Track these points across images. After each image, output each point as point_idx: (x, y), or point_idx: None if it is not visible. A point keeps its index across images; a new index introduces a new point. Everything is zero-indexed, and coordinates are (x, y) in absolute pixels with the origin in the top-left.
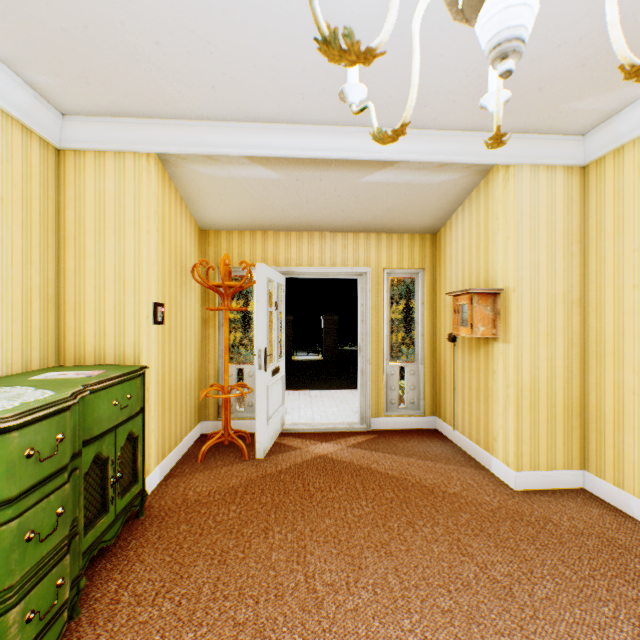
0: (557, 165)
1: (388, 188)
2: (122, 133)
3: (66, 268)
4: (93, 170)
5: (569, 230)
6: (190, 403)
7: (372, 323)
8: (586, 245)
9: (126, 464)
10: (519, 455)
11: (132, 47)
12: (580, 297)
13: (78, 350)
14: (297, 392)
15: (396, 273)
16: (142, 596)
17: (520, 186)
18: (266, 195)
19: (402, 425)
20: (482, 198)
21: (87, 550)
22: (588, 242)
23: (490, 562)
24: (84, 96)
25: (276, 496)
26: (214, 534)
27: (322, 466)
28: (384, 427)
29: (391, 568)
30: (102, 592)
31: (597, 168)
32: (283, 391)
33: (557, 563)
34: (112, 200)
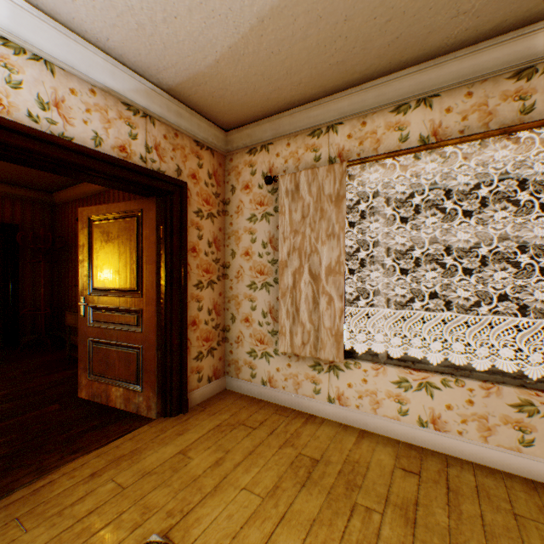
0: None
1: None
2: None
3: None
4: None
5: None
6: None
7: None
8: None
9: None
10: None
11: None
12: None
13: None
14: None
15: None
16: None
17: None
18: None
19: None
20: None
21: None
22: None
23: None
24: None
25: None
26: None
27: None
28: None
29: None
30: None
31: None
32: None
33: None
34: None
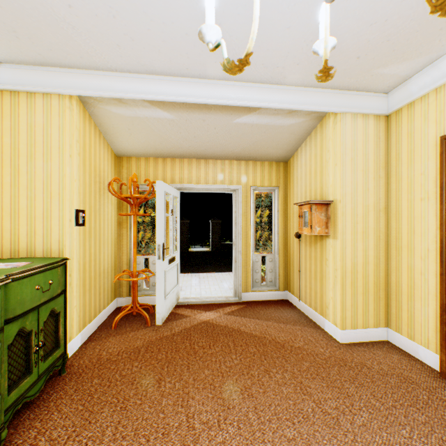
0: (369, 114)
1: (253, 128)
2: (48, 79)
3: (3, 182)
4: (25, 107)
5: (378, 160)
6: (107, 284)
7: (242, 225)
8: (389, 170)
9: (49, 334)
10: (344, 318)
11: (50, 8)
12: (385, 207)
13: (13, 246)
14: (190, 274)
15: (259, 189)
16: (56, 440)
17: (344, 128)
18: (164, 131)
19: (263, 297)
20: (318, 136)
21: (11, 406)
22: (390, 168)
23: (323, 399)
24: (15, 47)
25: (169, 353)
26: (119, 386)
27: (205, 329)
28: (251, 299)
29: (252, 407)
30: (23, 439)
31: (396, 116)
32: (178, 274)
33: (370, 397)
34: (41, 130)
